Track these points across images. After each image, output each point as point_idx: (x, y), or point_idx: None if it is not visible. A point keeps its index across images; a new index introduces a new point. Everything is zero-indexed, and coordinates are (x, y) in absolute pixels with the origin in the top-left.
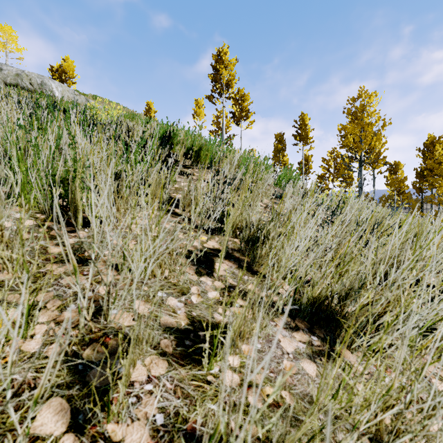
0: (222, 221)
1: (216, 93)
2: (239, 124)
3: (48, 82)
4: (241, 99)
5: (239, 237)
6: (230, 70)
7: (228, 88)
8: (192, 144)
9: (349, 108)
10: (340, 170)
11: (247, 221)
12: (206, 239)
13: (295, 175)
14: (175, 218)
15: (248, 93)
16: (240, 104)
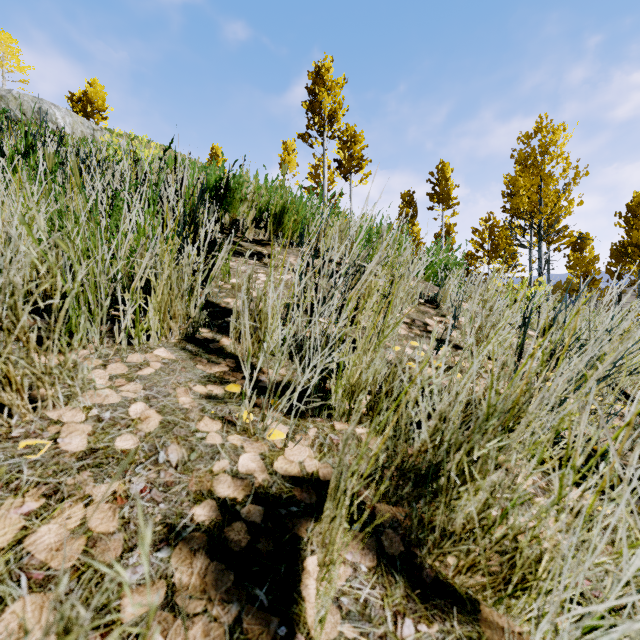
0: (325, 382)
1: (313, 129)
2: (348, 178)
3: (50, 109)
4: (351, 140)
5: (369, 423)
6: (335, 95)
7: (332, 123)
8: (269, 201)
9: (521, 149)
10: (500, 246)
11: (389, 384)
12: (284, 438)
13: (455, 258)
14: (215, 366)
15: (362, 131)
16: (349, 148)
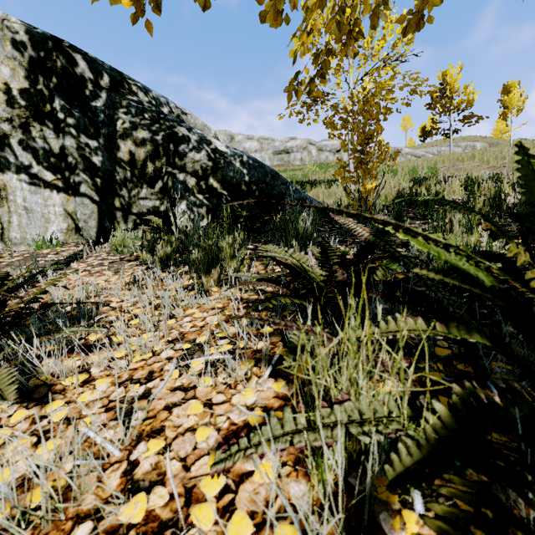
0: None
1: None
2: None
3: (475, 144)
4: None
5: None
6: None
7: None
8: None
9: None
10: None
11: None
12: None
13: None
14: None
15: None
16: None
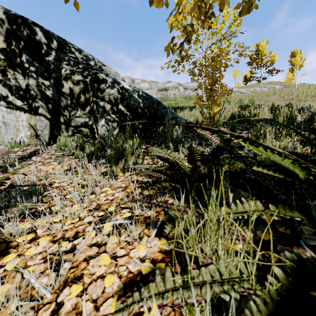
0: None
1: None
2: None
3: (275, 86)
4: None
5: None
6: None
7: None
8: None
9: None
10: None
11: None
12: None
13: None
14: None
15: None
16: None
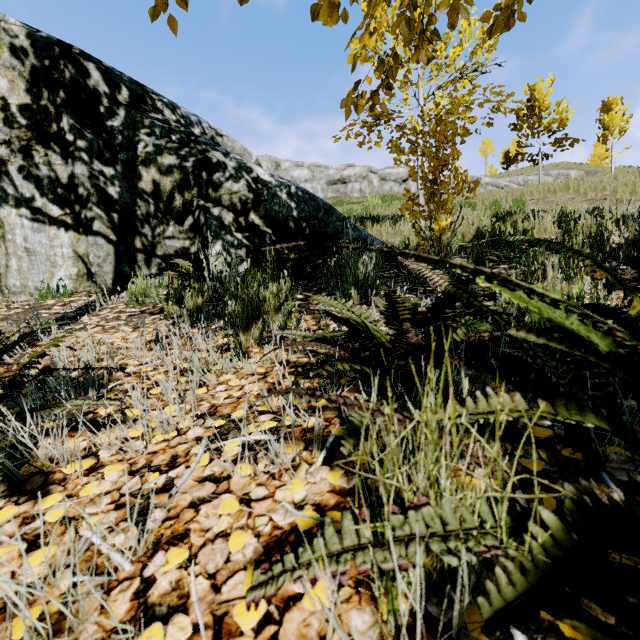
0: None
1: None
2: None
3: (569, 173)
4: None
5: None
6: None
7: None
8: None
9: None
10: None
11: None
12: None
13: None
14: None
15: None
16: None
